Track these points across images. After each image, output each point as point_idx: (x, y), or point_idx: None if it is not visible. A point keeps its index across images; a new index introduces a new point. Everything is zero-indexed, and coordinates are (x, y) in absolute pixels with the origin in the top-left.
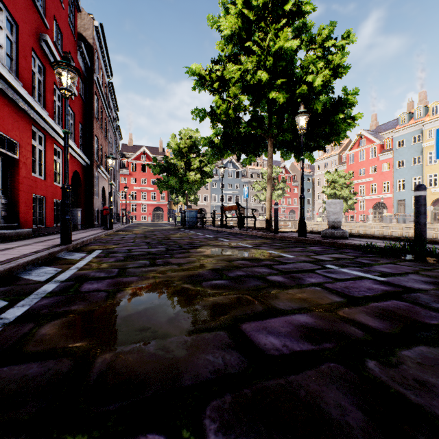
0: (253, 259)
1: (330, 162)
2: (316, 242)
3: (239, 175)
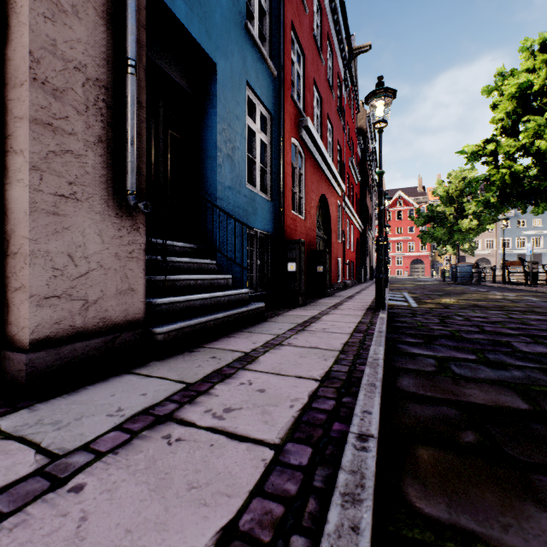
0: (503, 298)
1: None
2: None
3: None
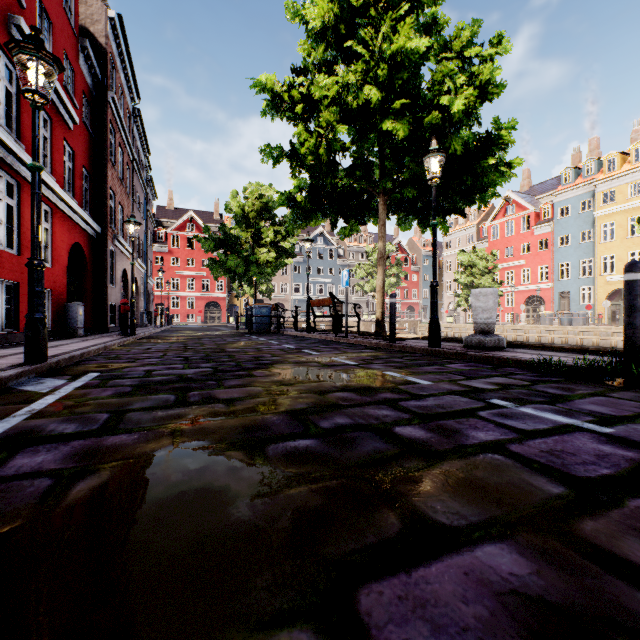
0: (362, 389)
1: (465, 238)
2: (458, 356)
3: (333, 254)
